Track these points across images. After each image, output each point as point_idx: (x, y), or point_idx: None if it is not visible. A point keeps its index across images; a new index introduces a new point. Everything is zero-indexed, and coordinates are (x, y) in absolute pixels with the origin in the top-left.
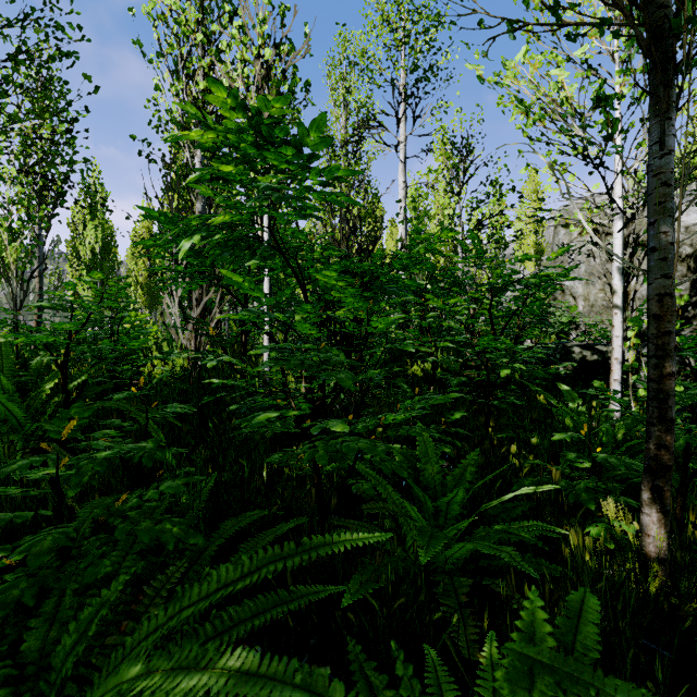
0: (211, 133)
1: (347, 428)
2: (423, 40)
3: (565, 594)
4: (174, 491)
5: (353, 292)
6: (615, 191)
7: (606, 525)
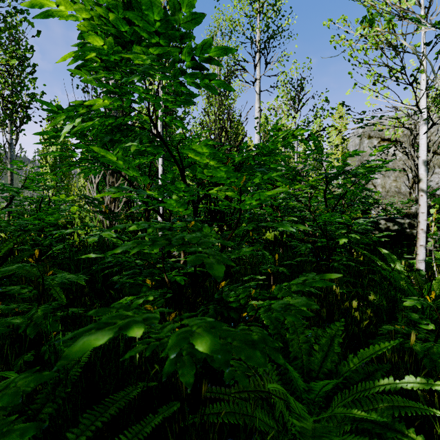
0: (83, 10)
1: (218, 347)
2: (272, 9)
3: None
4: (6, 404)
5: (225, 170)
6: (421, 103)
7: None
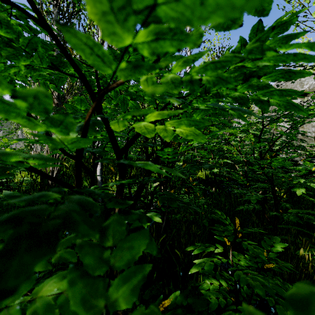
0: None
1: None
2: None
3: None
4: None
5: (194, 2)
6: None
7: None
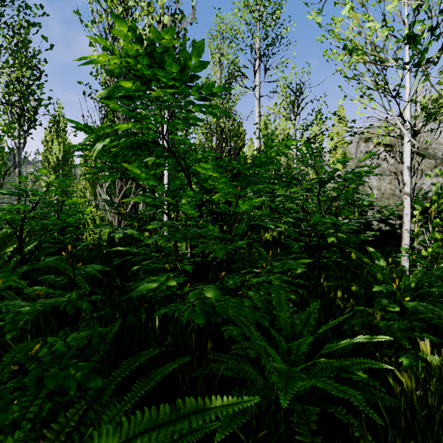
0: (116, 58)
1: (220, 295)
2: (271, 18)
3: (395, 422)
4: (77, 343)
5: (225, 181)
6: (405, 114)
7: (415, 356)
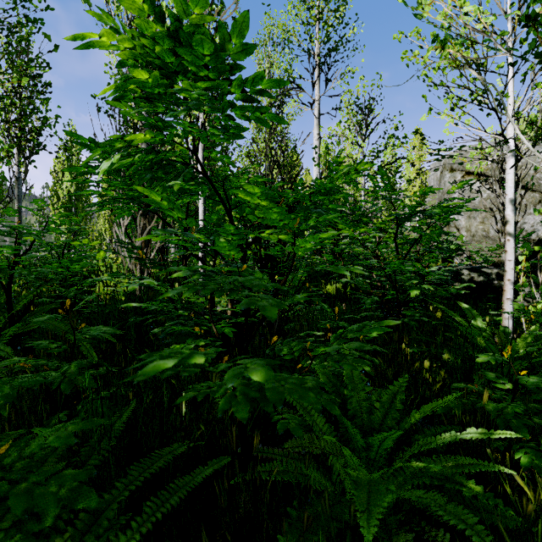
0: (126, 40)
1: (272, 378)
2: (334, 16)
3: None
4: (61, 445)
5: (278, 212)
6: (508, 132)
7: (536, 452)
